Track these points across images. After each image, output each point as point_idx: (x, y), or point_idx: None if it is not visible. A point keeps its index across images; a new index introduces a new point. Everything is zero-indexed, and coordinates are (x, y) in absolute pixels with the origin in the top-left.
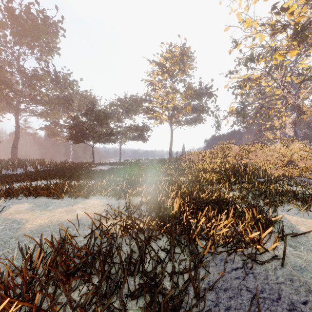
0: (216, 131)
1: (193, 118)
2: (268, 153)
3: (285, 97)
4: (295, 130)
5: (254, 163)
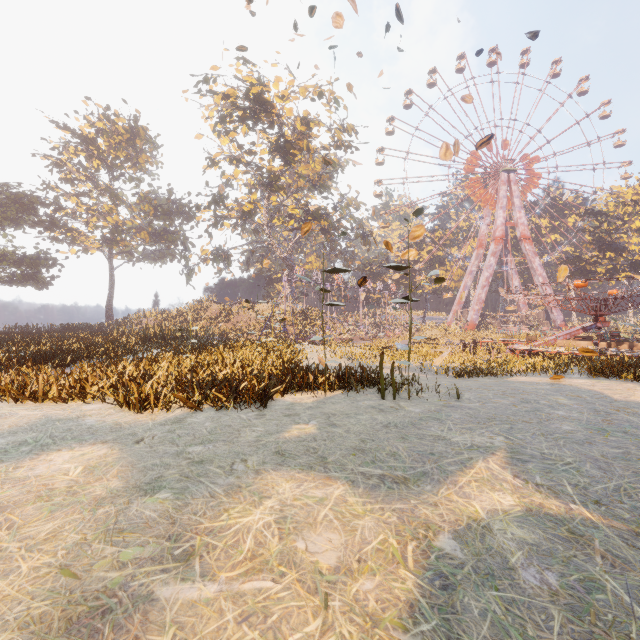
0: (187, 282)
1: (159, 251)
2: (251, 316)
3: (273, 247)
4: (292, 287)
5: (233, 328)
